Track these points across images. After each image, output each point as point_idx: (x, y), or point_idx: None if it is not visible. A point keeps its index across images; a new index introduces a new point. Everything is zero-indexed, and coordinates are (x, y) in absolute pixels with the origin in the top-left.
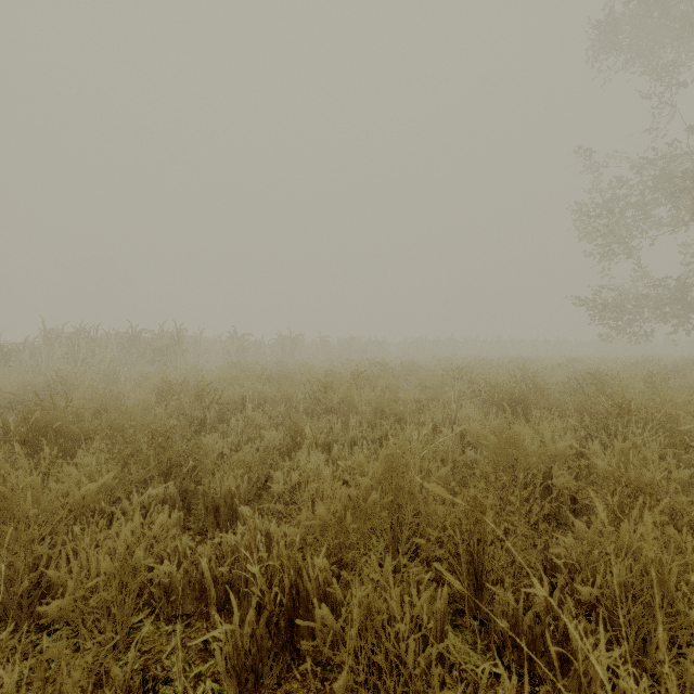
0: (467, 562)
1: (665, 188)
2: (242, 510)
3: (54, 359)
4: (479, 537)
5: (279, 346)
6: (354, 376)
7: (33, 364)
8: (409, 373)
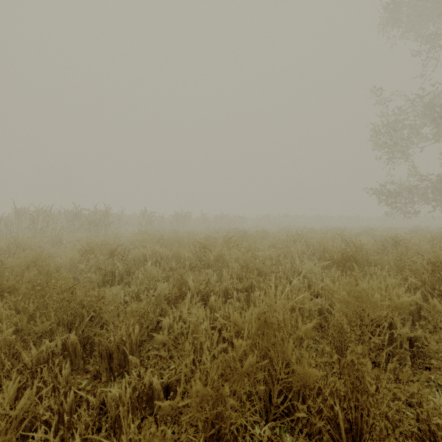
0: (345, 429)
1: (430, 114)
2: (130, 358)
3: (22, 228)
4: (357, 403)
5: (174, 220)
6: (225, 240)
7: (6, 232)
8: (262, 238)
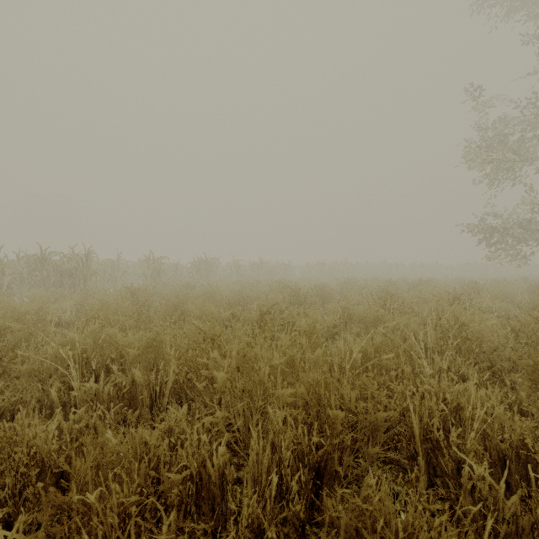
0: None
1: None
2: None
3: None
4: None
5: (194, 268)
6: (261, 311)
7: None
8: (321, 297)
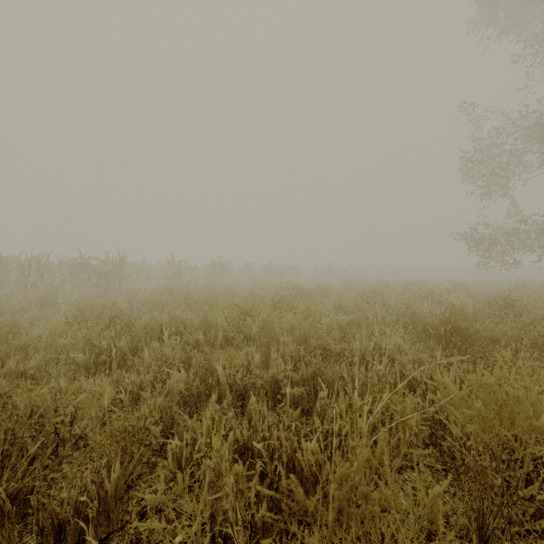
0: None
1: (538, 136)
2: (91, 543)
3: (9, 282)
4: None
5: (210, 271)
6: (274, 301)
7: None
8: (323, 295)
